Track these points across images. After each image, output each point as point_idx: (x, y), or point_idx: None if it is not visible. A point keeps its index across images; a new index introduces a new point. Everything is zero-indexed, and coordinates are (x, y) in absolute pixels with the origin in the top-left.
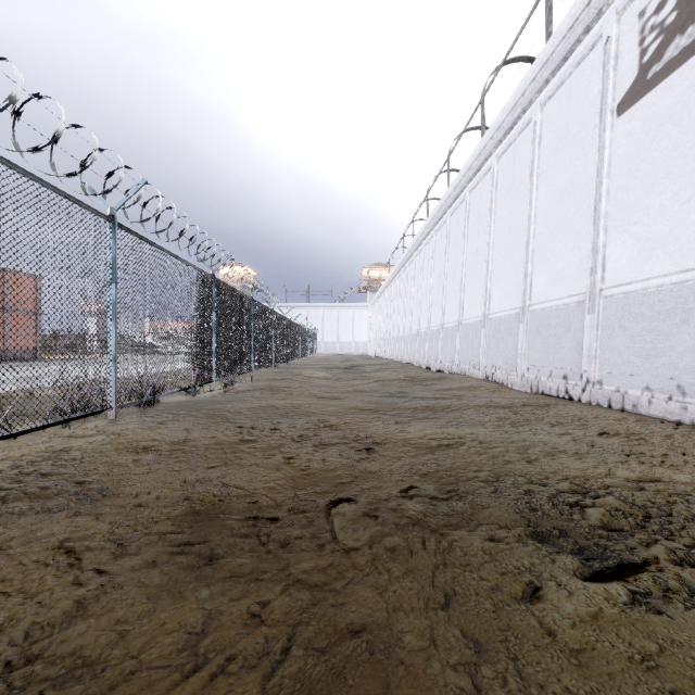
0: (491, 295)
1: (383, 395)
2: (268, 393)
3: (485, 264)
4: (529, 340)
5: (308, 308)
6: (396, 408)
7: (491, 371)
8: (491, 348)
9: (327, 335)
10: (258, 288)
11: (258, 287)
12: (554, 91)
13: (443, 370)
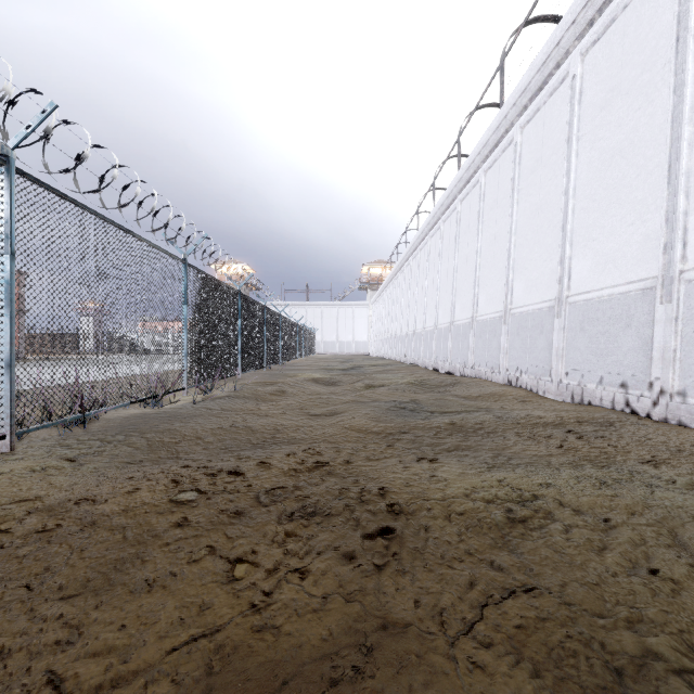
0: (514, 287)
1: (392, 407)
2: (252, 403)
3: (507, 251)
4: (568, 338)
5: (307, 307)
6: (414, 430)
7: (515, 375)
8: (514, 347)
9: (326, 334)
10: (246, 279)
11: (246, 278)
12: (601, 33)
13: (453, 373)
